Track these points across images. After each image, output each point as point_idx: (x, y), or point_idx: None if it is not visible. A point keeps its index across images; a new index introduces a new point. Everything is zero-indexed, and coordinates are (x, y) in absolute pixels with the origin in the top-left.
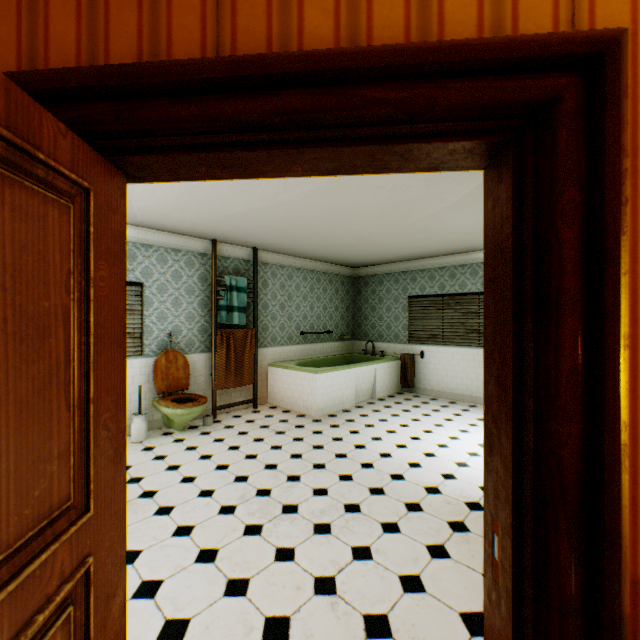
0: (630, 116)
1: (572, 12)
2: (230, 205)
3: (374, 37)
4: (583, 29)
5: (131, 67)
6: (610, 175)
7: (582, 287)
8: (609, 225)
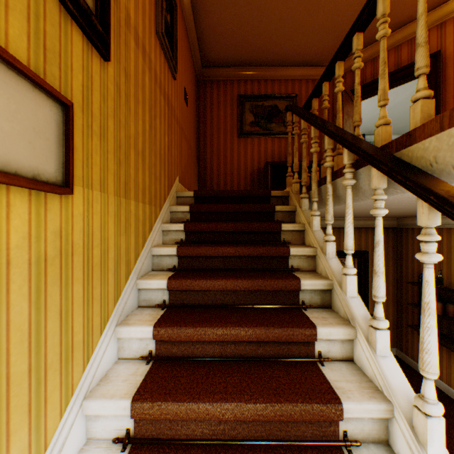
0: (452, 56)
1: (440, 44)
2: (372, 112)
3: (401, 64)
4: (442, 46)
5: (361, 86)
6: (436, 72)
7: (434, 89)
8: (436, 79)
